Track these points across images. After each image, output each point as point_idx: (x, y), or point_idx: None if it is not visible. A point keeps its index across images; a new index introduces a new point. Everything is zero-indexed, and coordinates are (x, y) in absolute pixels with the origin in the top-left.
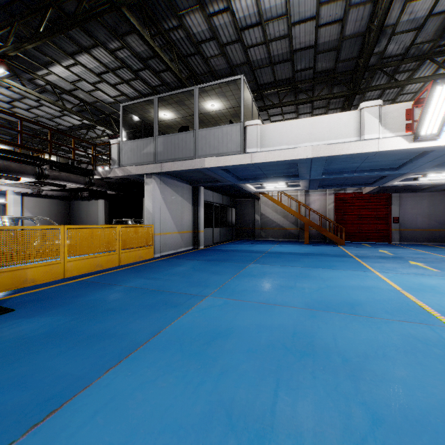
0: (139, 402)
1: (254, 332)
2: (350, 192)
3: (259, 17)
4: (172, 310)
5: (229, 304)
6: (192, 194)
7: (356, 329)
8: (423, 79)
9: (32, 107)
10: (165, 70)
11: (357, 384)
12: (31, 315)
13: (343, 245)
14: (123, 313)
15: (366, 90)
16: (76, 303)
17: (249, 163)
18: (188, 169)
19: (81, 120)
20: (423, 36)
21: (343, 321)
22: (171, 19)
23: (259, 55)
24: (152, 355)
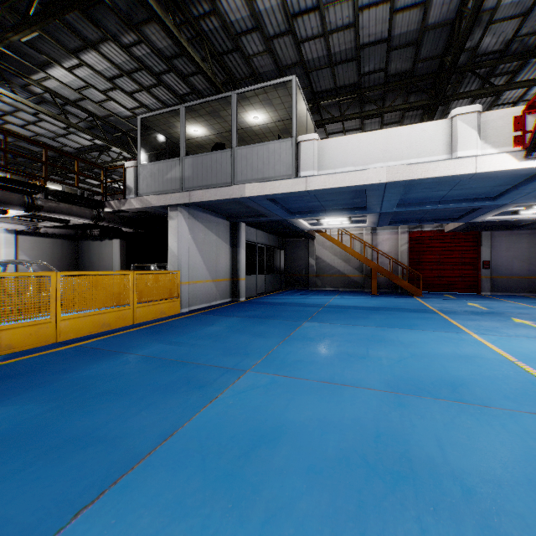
0: None
1: (317, 434)
2: (429, 230)
3: None
4: (196, 394)
5: (278, 384)
6: (231, 232)
7: (469, 429)
8: (527, 83)
9: (29, 123)
10: (195, 73)
11: None
12: None
13: (420, 297)
14: (124, 399)
15: (452, 98)
16: (62, 382)
17: (303, 191)
18: (223, 198)
19: (92, 140)
20: (530, 25)
21: (446, 413)
22: (201, 3)
23: (315, 52)
24: (156, 479)
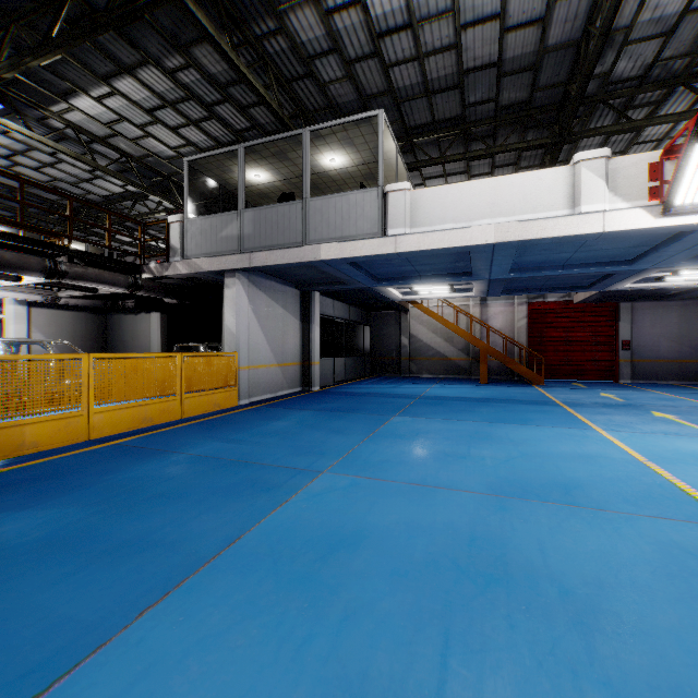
0: (193, 679)
1: (403, 538)
2: (553, 300)
3: (409, 15)
4: (263, 497)
5: (360, 487)
6: (301, 303)
7: (577, 533)
8: (672, 117)
9: (44, 164)
10: (257, 104)
11: (591, 640)
12: (24, 505)
13: (541, 386)
14: (180, 503)
15: (580, 136)
16: (103, 484)
17: (392, 253)
18: (293, 262)
19: (124, 186)
20: (675, 47)
21: (553, 517)
22: (265, 19)
23: (407, 78)
24: (224, 582)
